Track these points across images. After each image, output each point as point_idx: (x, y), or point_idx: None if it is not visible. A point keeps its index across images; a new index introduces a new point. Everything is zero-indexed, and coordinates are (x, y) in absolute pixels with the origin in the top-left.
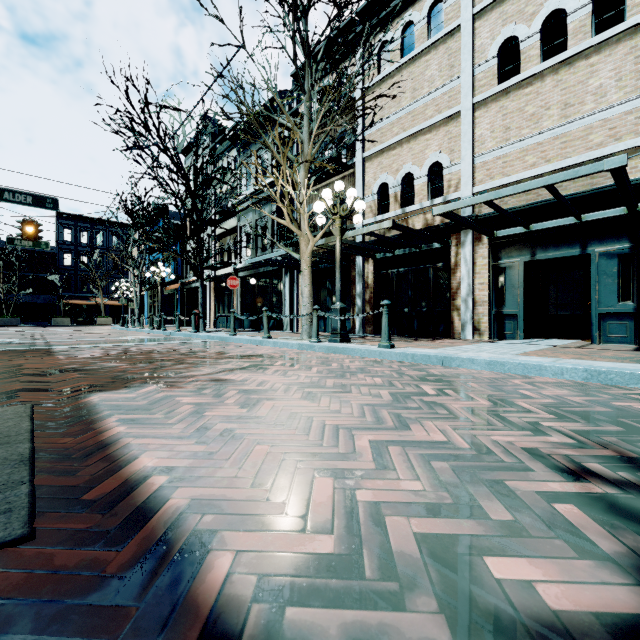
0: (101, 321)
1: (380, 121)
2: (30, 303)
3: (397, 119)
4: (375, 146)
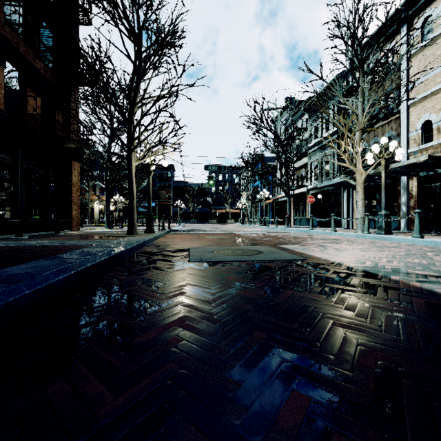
0: (229, 221)
1: (423, 76)
2: (199, 212)
3: (439, 71)
4: (418, 95)
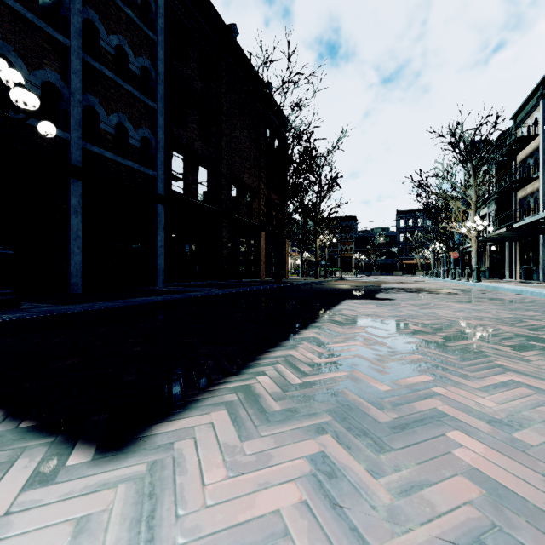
0: (418, 273)
1: None
2: (384, 263)
3: None
4: None
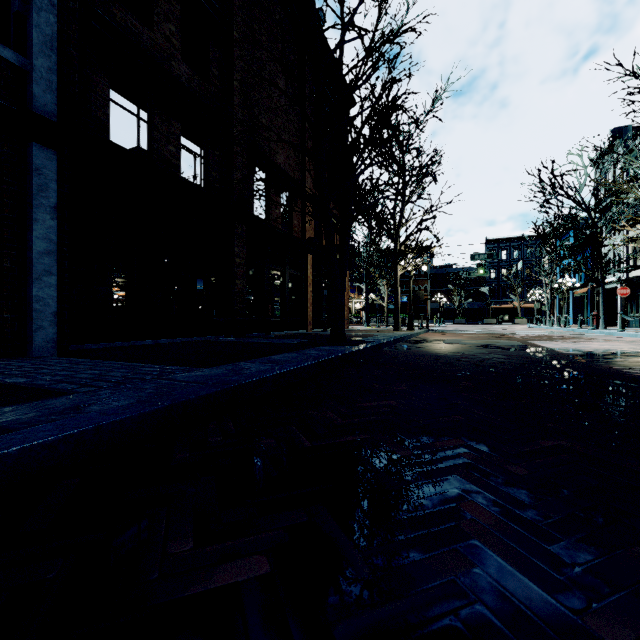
0: (517, 321)
1: None
2: (469, 308)
3: None
4: None
